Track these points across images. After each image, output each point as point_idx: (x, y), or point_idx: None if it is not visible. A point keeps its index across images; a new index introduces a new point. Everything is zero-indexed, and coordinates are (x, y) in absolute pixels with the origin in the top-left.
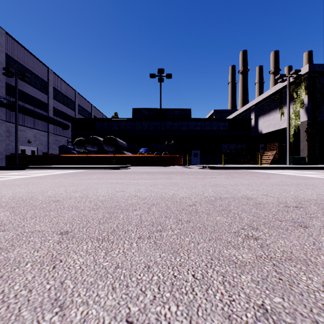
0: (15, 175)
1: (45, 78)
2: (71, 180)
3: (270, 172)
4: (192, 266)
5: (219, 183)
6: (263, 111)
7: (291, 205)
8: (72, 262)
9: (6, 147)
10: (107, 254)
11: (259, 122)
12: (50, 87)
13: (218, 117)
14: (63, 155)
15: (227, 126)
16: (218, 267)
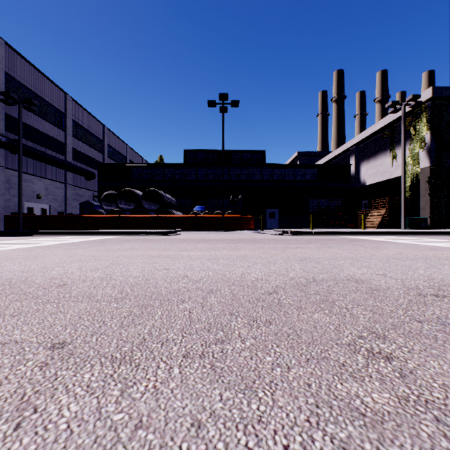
0: (13, 244)
1: (61, 107)
2: (92, 252)
3: (380, 239)
4: (282, 423)
5: (310, 255)
6: (367, 153)
7: (427, 292)
8: (54, 414)
9: (5, 203)
10: (123, 393)
11: (361, 169)
12: (69, 120)
13: (303, 162)
14: (85, 216)
15: (316, 175)
16: (332, 426)
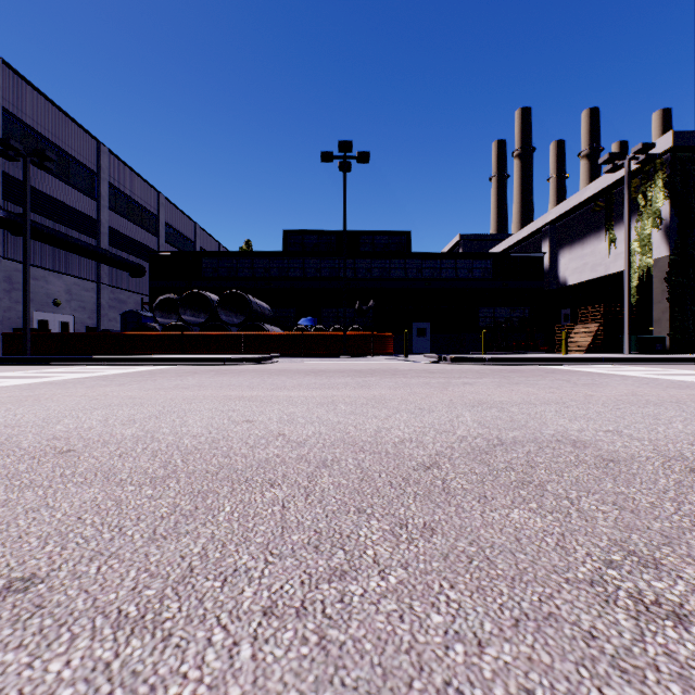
0: (9, 379)
1: (91, 163)
2: (131, 392)
3: (593, 370)
4: None
5: (486, 397)
6: (569, 236)
7: None
8: None
9: (3, 314)
10: None
11: (560, 261)
12: (104, 183)
13: (470, 250)
14: (128, 333)
15: (490, 270)
16: None
